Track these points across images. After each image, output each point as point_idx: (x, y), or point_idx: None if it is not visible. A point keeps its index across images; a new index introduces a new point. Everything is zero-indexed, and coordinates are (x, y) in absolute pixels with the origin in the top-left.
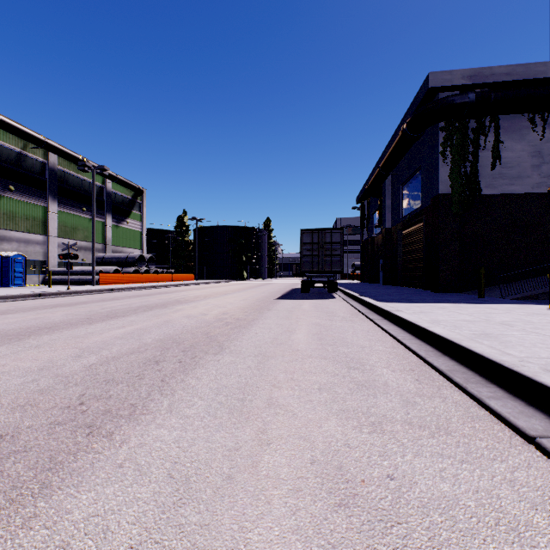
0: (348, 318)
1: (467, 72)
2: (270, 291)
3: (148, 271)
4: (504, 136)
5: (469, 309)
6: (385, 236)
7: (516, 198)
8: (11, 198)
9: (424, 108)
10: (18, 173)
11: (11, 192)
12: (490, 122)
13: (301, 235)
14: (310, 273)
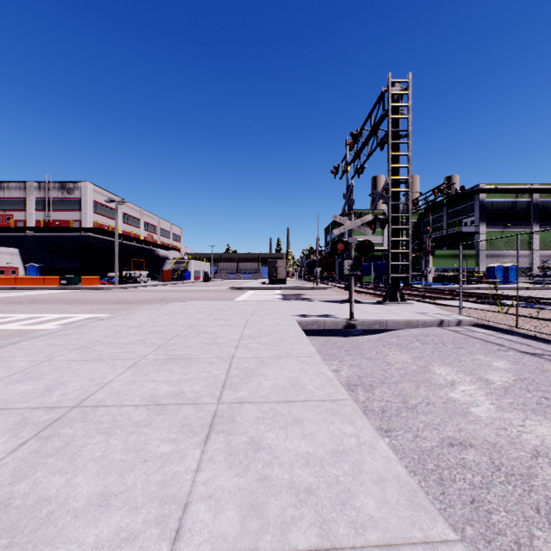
0: None
1: None
2: None
3: None
4: None
5: None
6: None
7: None
8: (508, 231)
9: None
10: (512, 214)
11: (508, 227)
12: None
13: None
14: None
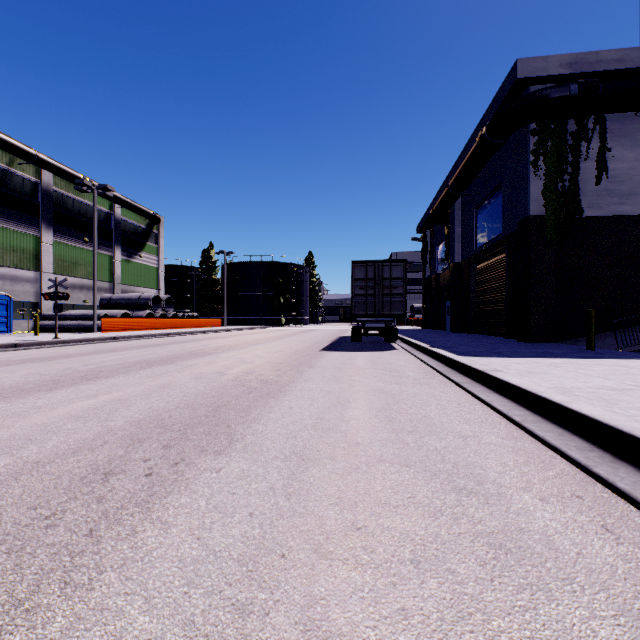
0: (422, 380)
1: (567, 58)
2: (312, 340)
3: (165, 316)
4: (612, 141)
5: (594, 368)
6: (454, 272)
7: (627, 222)
8: None
9: (511, 105)
10: (2, 194)
11: None
12: (594, 124)
13: (352, 268)
14: (364, 317)
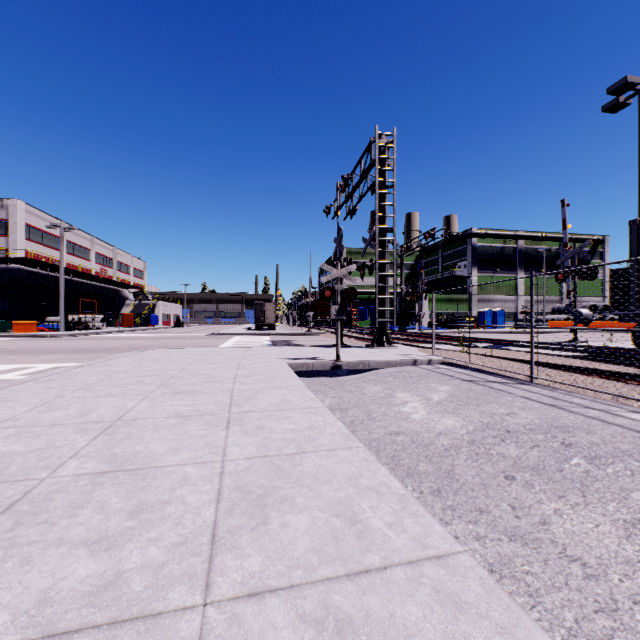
0: None
1: None
2: None
3: (601, 319)
4: None
5: None
6: None
7: None
8: (497, 276)
9: None
10: (500, 259)
11: (497, 272)
12: None
13: None
14: None
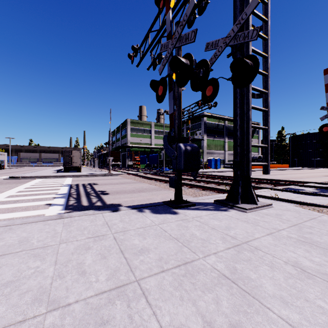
0: None
1: None
2: None
3: None
4: None
5: None
6: None
7: None
8: (215, 140)
9: None
10: (217, 131)
11: (215, 138)
12: None
13: None
14: None
